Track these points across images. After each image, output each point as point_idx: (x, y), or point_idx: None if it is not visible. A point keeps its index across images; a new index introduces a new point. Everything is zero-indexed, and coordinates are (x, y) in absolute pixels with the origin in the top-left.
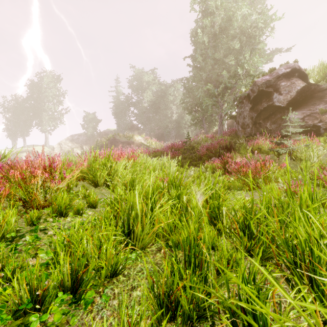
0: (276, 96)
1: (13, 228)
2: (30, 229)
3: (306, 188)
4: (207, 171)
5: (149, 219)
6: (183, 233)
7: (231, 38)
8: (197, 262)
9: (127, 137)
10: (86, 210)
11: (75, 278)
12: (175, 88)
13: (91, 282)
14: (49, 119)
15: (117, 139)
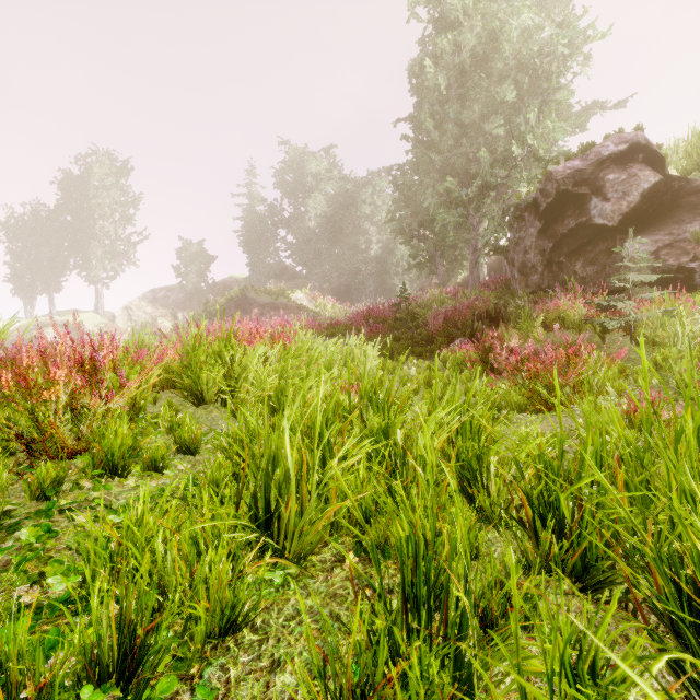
0: (597, 204)
1: None
2: (39, 507)
3: (691, 414)
4: (445, 368)
5: (316, 489)
6: (399, 528)
7: (498, 79)
8: (433, 595)
9: (273, 294)
10: (173, 461)
11: (129, 646)
12: (375, 189)
13: (172, 648)
14: (104, 255)
15: (250, 297)
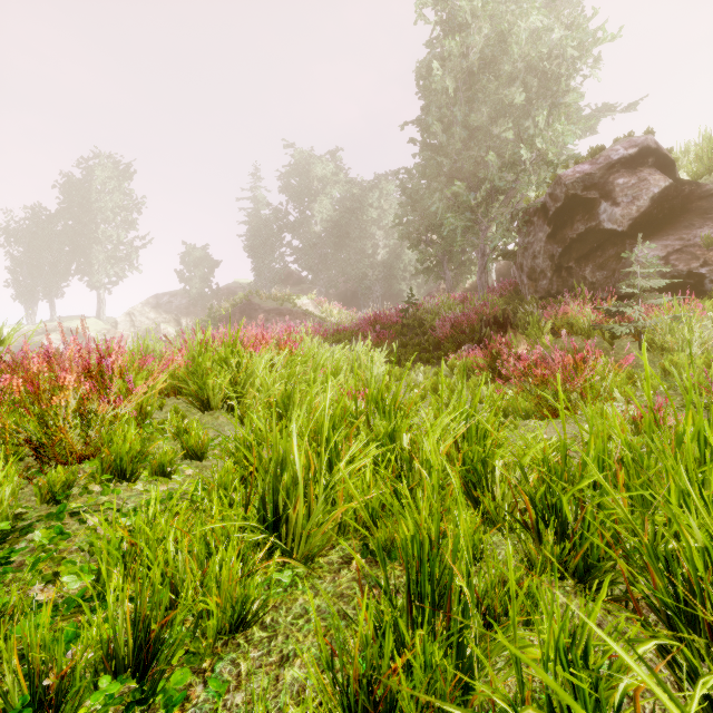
0: (606, 208)
1: (5, 510)
2: (49, 510)
3: (692, 418)
4: (453, 374)
5: (323, 491)
6: (405, 527)
7: (506, 81)
8: (438, 594)
9: (278, 300)
10: (181, 466)
11: (144, 640)
12: (382, 192)
13: (185, 644)
14: (106, 259)
15: (255, 303)
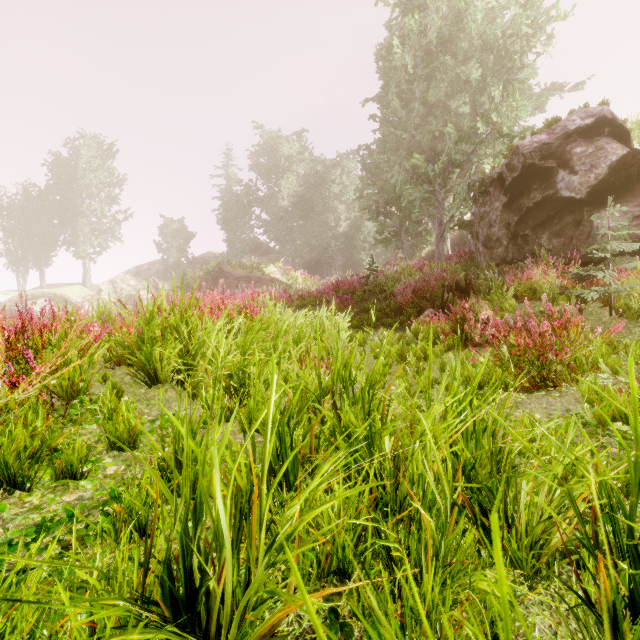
0: (564, 176)
1: None
2: None
3: None
4: (416, 339)
5: (265, 555)
6: None
7: (462, 60)
8: None
9: (248, 268)
10: (100, 463)
11: None
12: (344, 170)
13: None
14: (91, 231)
15: (226, 271)
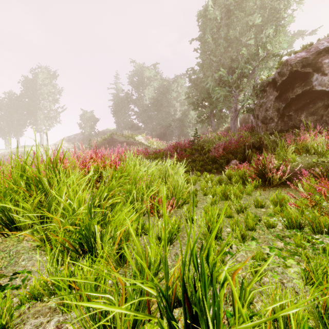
0: (317, 77)
1: None
2: None
3: None
4: (229, 180)
5: None
6: None
7: (248, 15)
8: None
9: (126, 137)
10: None
11: None
12: (178, 84)
13: None
14: (44, 118)
15: (115, 138)
